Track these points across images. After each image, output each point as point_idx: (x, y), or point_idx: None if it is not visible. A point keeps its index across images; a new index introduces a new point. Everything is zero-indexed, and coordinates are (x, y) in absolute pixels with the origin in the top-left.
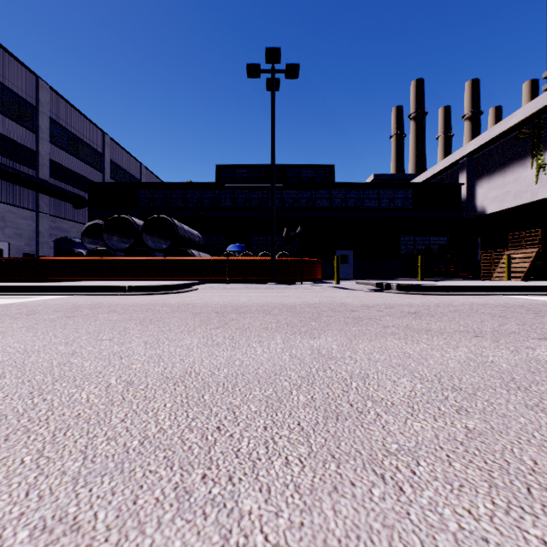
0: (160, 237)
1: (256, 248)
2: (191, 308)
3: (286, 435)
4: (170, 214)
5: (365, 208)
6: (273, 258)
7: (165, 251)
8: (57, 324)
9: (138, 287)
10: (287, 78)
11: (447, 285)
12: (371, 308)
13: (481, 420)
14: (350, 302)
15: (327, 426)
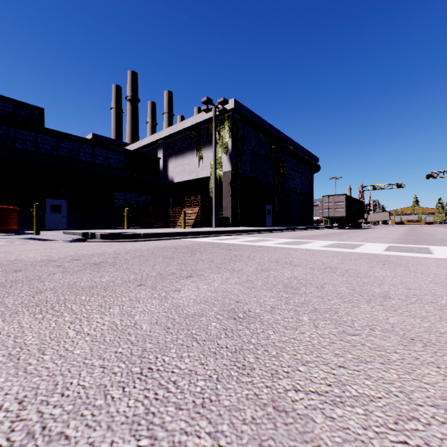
0: None
1: None
2: None
3: None
4: None
5: (80, 160)
6: None
7: None
8: None
9: None
10: None
11: (143, 232)
12: (49, 264)
13: None
14: (31, 257)
15: None
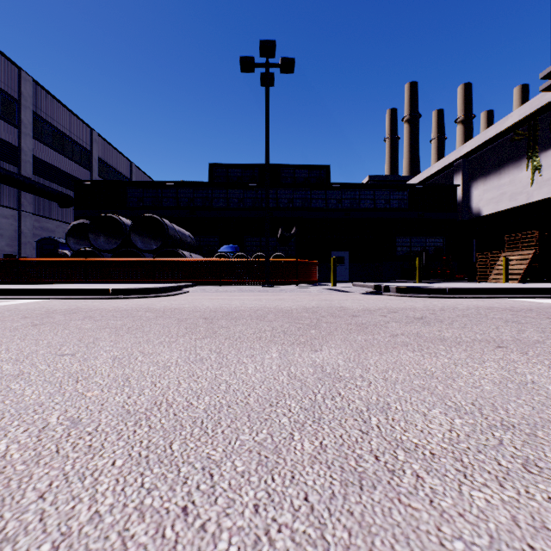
0: (149, 237)
1: (250, 249)
2: (178, 313)
3: (288, 524)
4: (161, 214)
5: (361, 209)
6: (268, 259)
7: (154, 252)
8: (17, 334)
9: (123, 290)
10: (282, 73)
11: (448, 287)
12: (373, 313)
13: None
14: (350, 305)
15: (349, 501)
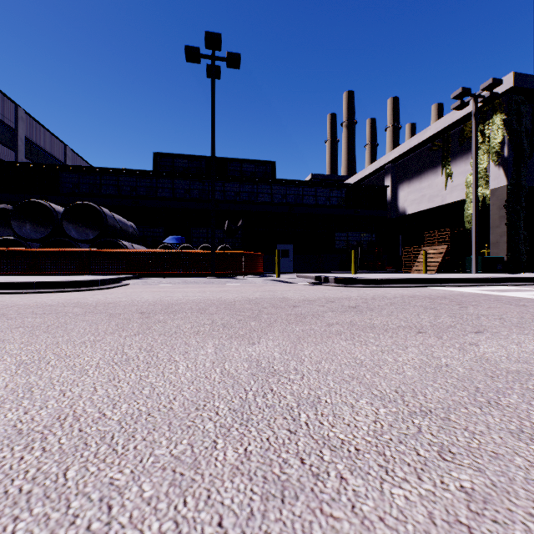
0: (86, 226)
1: (197, 241)
2: (112, 307)
3: None
4: (99, 202)
5: (304, 204)
6: (214, 251)
7: (91, 242)
8: None
9: (51, 283)
10: (228, 67)
11: (379, 277)
12: (313, 303)
13: (474, 468)
14: (292, 296)
15: (267, 519)
